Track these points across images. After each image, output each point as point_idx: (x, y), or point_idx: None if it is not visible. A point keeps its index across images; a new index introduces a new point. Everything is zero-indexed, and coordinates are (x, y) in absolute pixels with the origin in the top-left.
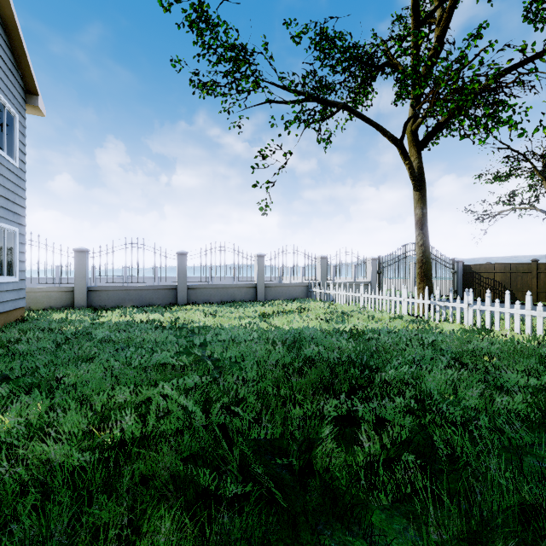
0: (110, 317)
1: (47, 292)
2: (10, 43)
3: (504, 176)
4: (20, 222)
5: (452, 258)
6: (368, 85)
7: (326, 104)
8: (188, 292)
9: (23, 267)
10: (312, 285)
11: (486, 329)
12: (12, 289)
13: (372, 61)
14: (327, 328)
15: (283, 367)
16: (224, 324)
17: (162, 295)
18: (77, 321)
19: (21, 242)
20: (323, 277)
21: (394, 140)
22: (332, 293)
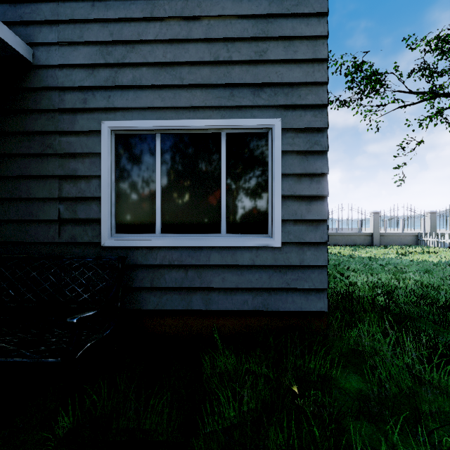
0: None
1: None
2: None
3: None
4: None
5: None
6: None
7: (449, 96)
8: None
9: None
10: (422, 235)
11: None
12: None
13: None
14: None
15: None
16: (381, 256)
17: None
18: None
19: None
20: (433, 229)
21: None
22: (447, 241)
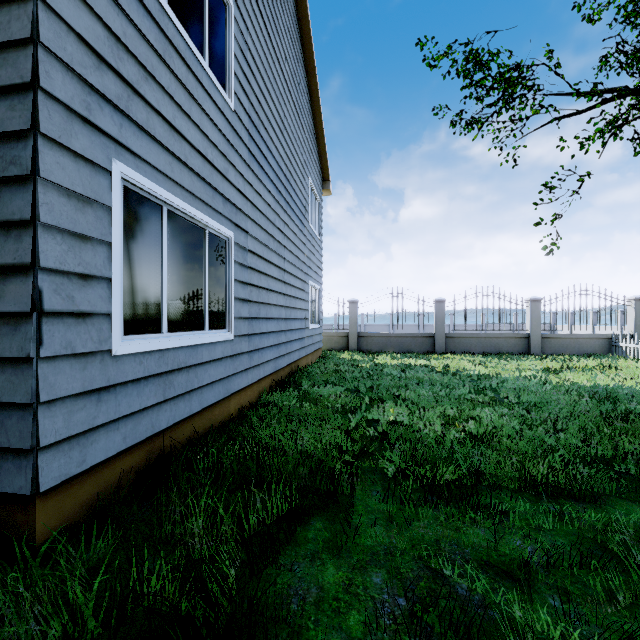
0: (385, 360)
1: (329, 336)
2: (318, 149)
3: None
4: (321, 282)
5: None
6: None
7: None
8: (446, 340)
9: (321, 316)
10: (619, 337)
11: None
12: (318, 333)
13: None
14: None
15: (601, 413)
16: (503, 374)
17: (420, 343)
18: (360, 361)
19: (321, 297)
20: (639, 327)
21: None
22: None
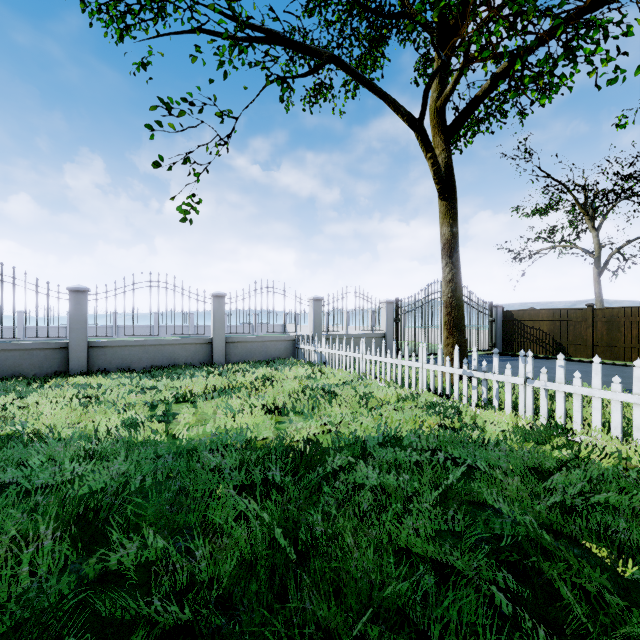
0: None
1: None
2: None
3: (544, 209)
4: None
5: (490, 302)
6: (376, 48)
7: (304, 51)
8: (91, 352)
9: None
10: (300, 339)
11: (558, 426)
12: None
13: (381, 10)
14: (270, 431)
15: None
16: (63, 429)
17: (40, 359)
18: None
19: None
20: (318, 328)
21: (410, 119)
22: (324, 351)
